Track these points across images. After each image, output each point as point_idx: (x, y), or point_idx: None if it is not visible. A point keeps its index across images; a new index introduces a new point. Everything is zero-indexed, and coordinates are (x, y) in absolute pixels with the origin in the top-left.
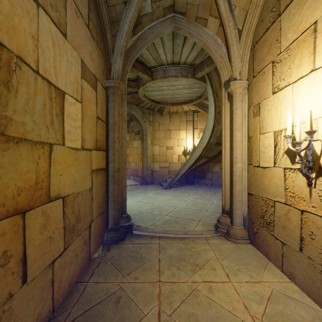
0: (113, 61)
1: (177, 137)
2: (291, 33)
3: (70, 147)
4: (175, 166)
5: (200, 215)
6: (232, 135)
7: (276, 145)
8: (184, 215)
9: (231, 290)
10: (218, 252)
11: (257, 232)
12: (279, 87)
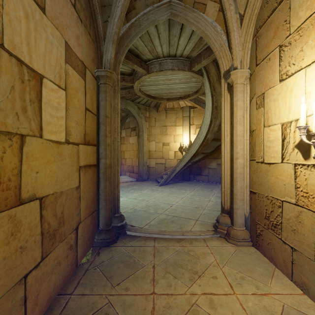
0: (104, 49)
1: (173, 133)
2: (304, 10)
3: (50, 140)
4: (171, 163)
5: (197, 213)
6: (232, 129)
7: (284, 139)
8: (181, 214)
9: (236, 305)
10: (218, 257)
11: (261, 234)
12: (289, 73)
